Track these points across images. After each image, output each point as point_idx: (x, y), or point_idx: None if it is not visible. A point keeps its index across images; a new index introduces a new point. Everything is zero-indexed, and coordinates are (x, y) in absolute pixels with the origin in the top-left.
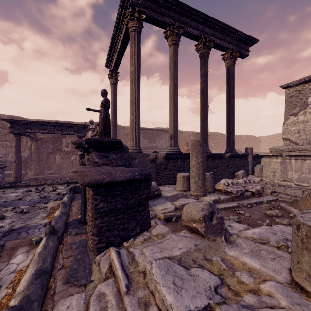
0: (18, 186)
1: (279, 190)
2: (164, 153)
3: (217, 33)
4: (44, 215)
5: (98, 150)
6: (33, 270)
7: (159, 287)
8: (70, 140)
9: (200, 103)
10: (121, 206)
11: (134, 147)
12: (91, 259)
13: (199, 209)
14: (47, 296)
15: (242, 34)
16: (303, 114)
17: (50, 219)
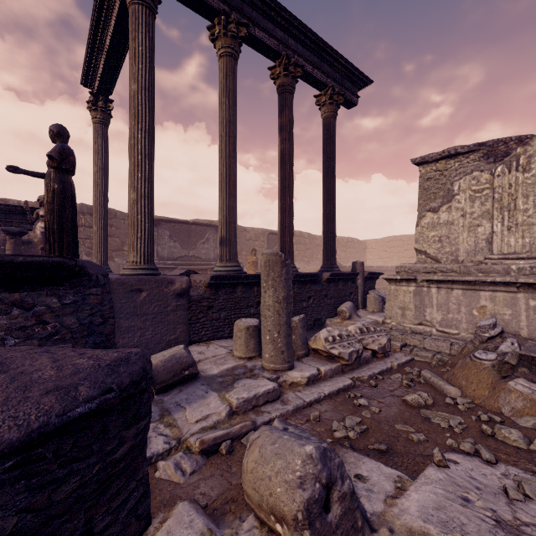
0: None
1: (413, 341)
2: (209, 275)
3: (308, 54)
4: None
5: None
6: None
7: None
8: None
9: (279, 179)
10: (19, 522)
11: (139, 265)
12: None
13: (294, 479)
14: None
15: (349, 65)
16: (448, 211)
17: None
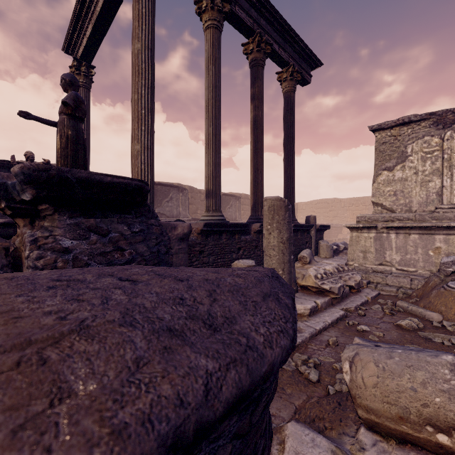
0: None
1: (376, 279)
2: (202, 223)
3: (275, 34)
4: None
5: (73, 212)
6: None
7: None
8: None
9: (252, 142)
10: (231, 451)
11: None
12: None
13: (453, 388)
14: None
15: (306, 48)
16: (402, 170)
17: None
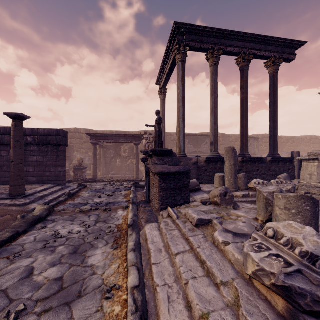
0: (97, 182)
1: (314, 191)
2: (205, 157)
3: (257, 45)
4: (123, 198)
5: (158, 156)
6: (132, 214)
7: (191, 214)
8: (127, 147)
9: (240, 112)
10: (173, 187)
11: (180, 153)
12: (156, 216)
13: (218, 190)
14: (139, 225)
15: (286, 40)
16: None
17: (127, 199)
